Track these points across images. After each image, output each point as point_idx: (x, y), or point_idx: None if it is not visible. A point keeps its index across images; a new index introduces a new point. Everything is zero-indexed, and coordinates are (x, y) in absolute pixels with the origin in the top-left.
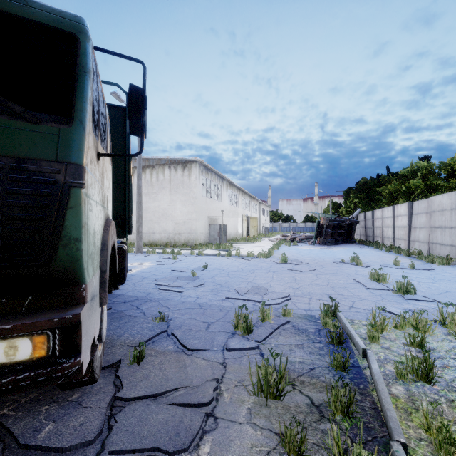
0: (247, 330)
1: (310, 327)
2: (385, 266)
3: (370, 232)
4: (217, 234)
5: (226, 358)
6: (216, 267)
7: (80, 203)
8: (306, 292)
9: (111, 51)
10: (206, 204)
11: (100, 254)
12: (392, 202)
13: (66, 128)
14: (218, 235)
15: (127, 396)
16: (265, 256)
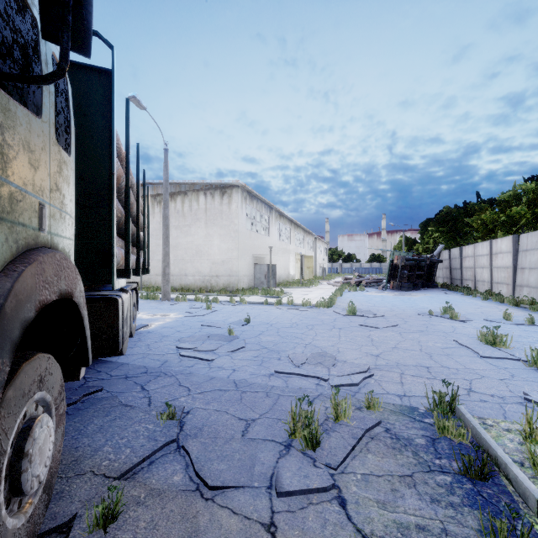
0: (312, 442)
1: (415, 433)
2: (492, 321)
3: (457, 274)
4: (264, 277)
5: (275, 510)
6: (262, 321)
7: None
8: (392, 362)
9: None
10: (250, 240)
11: None
12: (488, 236)
13: None
14: (265, 278)
15: None
16: (326, 306)
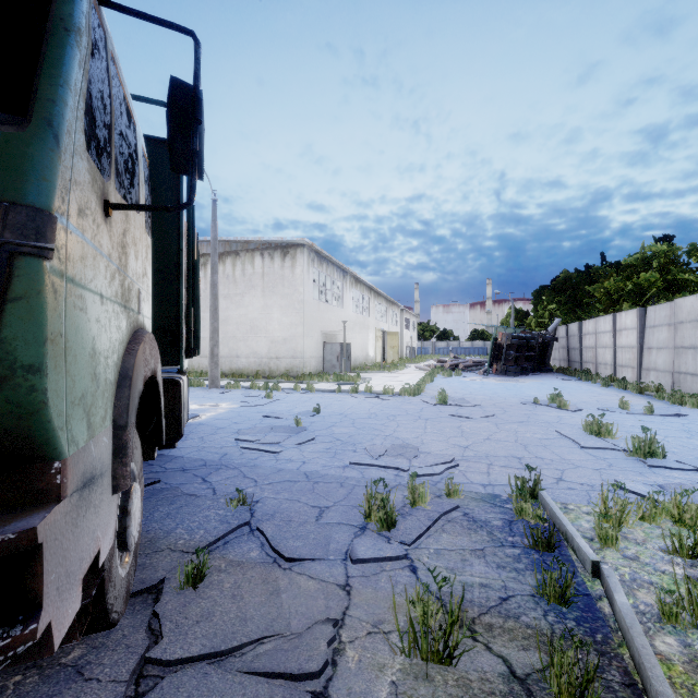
0: (387, 522)
1: (493, 517)
2: (606, 410)
3: (576, 356)
4: (336, 359)
5: (350, 575)
6: (334, 411)
7: (40, 290)
8: (481, 453)
9: (132, 9)
10: (319, 312)
11: (114, 395)
12: (612, 308)
13: (13, 133)
14: (337, 360)
15: (169, 657)
16: (412, 394)
